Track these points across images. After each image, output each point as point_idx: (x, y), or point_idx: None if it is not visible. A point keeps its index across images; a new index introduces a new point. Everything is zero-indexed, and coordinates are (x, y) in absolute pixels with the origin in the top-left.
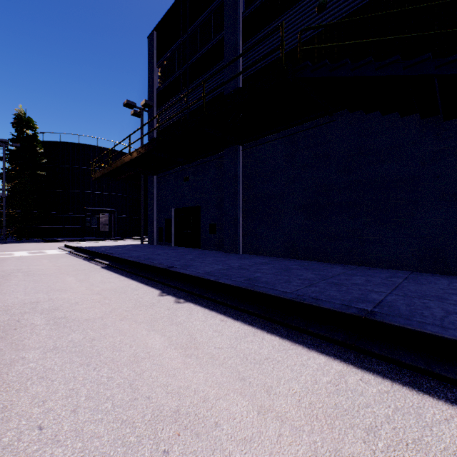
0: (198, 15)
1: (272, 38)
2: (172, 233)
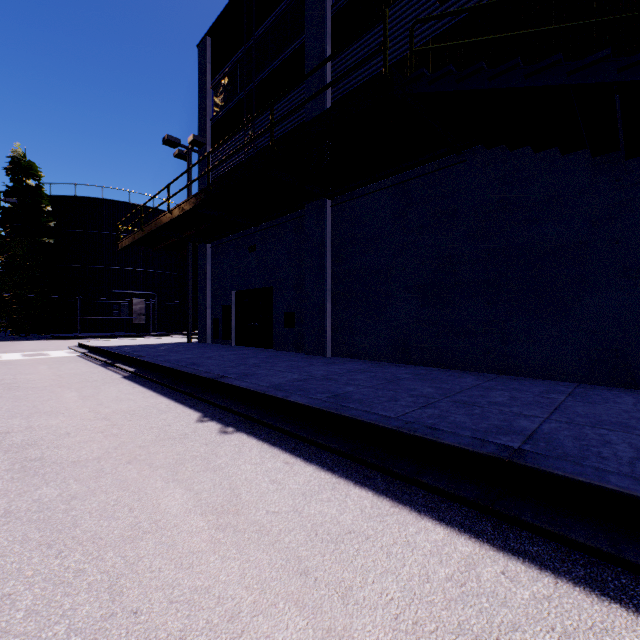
0: (269, 11)
1: (374, 43)
2: (232, 326)
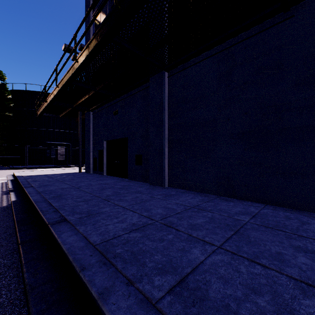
0: None
1: None
2: (104, 163)
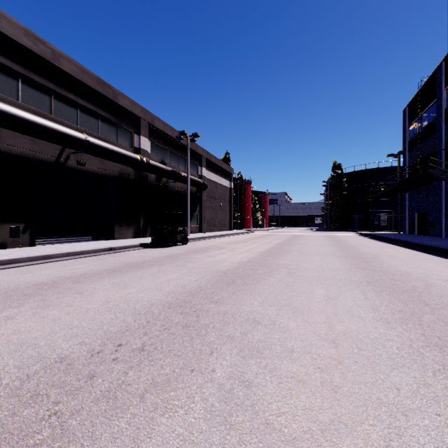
0: (426, 104)
1: None
2: (415, 227)
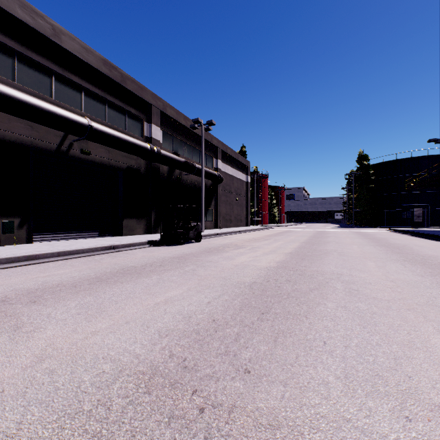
0: None
1: None
2: None
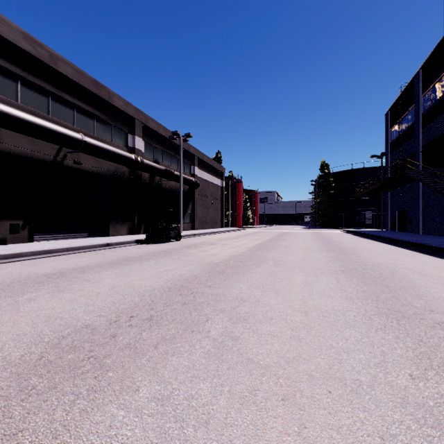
0: (406, 108)
1: (431, 130)
2: (396, 224)
